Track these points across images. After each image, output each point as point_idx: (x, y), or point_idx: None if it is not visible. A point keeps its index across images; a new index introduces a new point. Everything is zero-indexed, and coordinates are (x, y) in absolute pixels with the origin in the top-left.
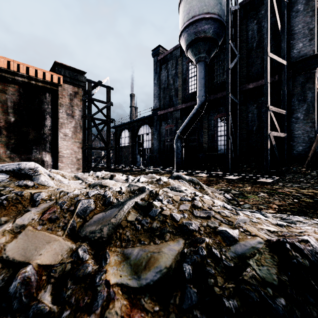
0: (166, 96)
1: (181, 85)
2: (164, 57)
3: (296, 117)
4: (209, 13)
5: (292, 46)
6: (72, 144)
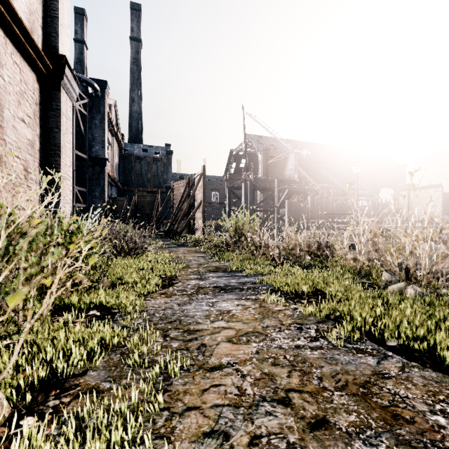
0: None
1: None
2: None
3: (95, 194)
4: None
5: (93, 146)
6: None
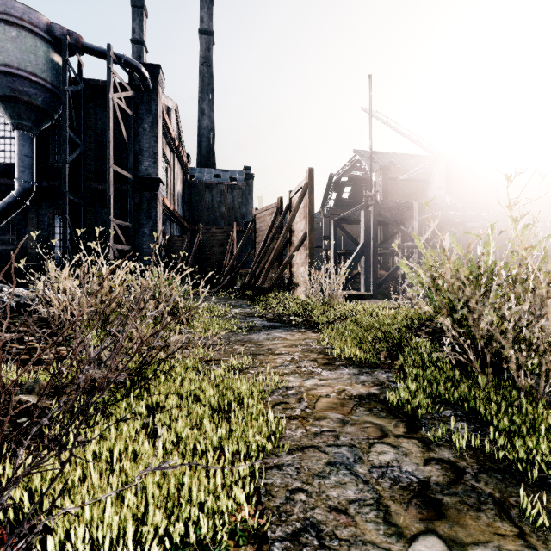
0: None
1: None
2: None
3: (144, 232)
4: (37, 75)
5: (141, 161)
6: None
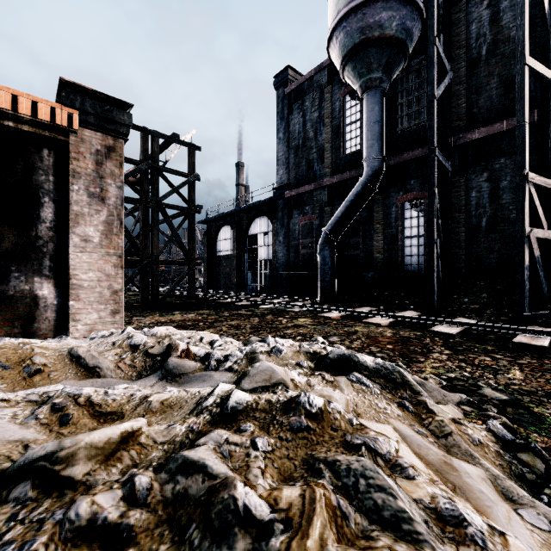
0: (300, 162)
1: (329, 139)
2: (298, 88)
3: None
4: None
5: None
6: (102, 260)
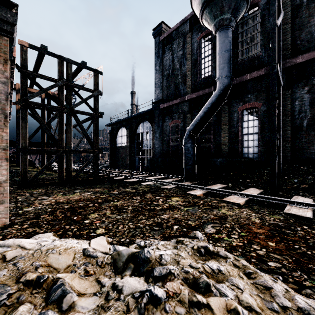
0: (170, 85)
1: (190, 68)
2: (168, 35)
3: None
4: None
5: None
6: None
